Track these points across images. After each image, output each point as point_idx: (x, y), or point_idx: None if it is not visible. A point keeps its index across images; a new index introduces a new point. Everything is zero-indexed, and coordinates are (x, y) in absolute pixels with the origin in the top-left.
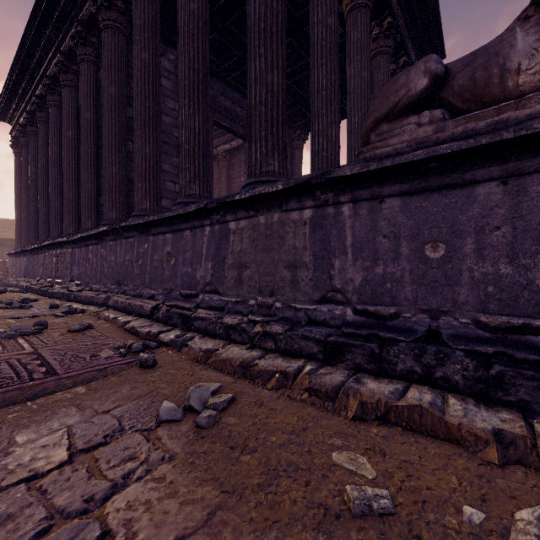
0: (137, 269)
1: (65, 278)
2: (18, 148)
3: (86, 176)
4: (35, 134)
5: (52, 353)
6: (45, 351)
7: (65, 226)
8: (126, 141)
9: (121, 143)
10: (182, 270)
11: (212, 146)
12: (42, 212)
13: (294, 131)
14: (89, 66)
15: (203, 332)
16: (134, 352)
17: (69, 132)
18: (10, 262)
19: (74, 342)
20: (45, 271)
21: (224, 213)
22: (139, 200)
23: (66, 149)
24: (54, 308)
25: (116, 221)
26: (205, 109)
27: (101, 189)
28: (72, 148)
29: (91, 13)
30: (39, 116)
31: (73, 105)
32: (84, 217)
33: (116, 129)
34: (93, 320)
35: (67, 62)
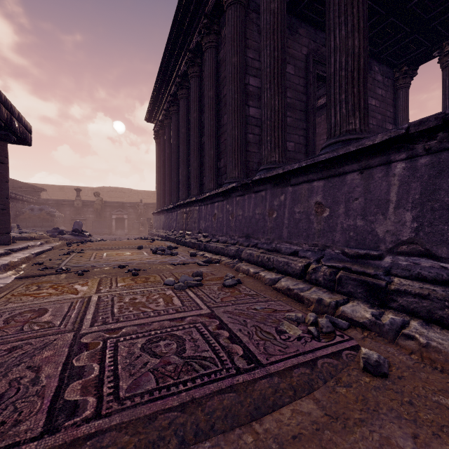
0: (271, 223)
1: (193, 231)
2: (158, 139)
3: (209, 145)
4: (169, 125)
5: (231, 320)
6: (222, 314)
7: (192, 189)
8: (244, 105)
9: (242, 107)
10: (345, 223)
11: (314, 99)
12: (174, 181)
13: (399, 69)
14: (212, 51)
15: (422, 317)
16: (325, 332)
17: (194, 113)
18: (153, 219)
19: (241, 303)
20: (177, 225)
21: (448, 135)
22: (268, 153)
23: (192, 128)
24: (193, 256)
25: (238, 179)
26: (365, 22)
27: (221, 154)
28: (196, 126)
29: (215, 2)
30: (172, 109)
31: (197, 92)
32: (208, 179)
33: (238, 95)
34: (232, 272)
35: (193, 58)
